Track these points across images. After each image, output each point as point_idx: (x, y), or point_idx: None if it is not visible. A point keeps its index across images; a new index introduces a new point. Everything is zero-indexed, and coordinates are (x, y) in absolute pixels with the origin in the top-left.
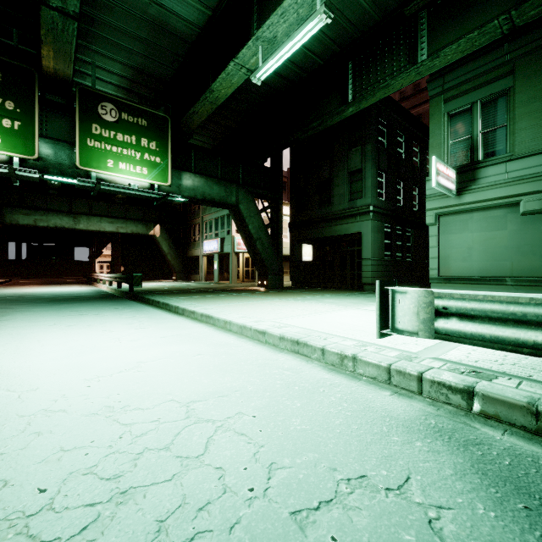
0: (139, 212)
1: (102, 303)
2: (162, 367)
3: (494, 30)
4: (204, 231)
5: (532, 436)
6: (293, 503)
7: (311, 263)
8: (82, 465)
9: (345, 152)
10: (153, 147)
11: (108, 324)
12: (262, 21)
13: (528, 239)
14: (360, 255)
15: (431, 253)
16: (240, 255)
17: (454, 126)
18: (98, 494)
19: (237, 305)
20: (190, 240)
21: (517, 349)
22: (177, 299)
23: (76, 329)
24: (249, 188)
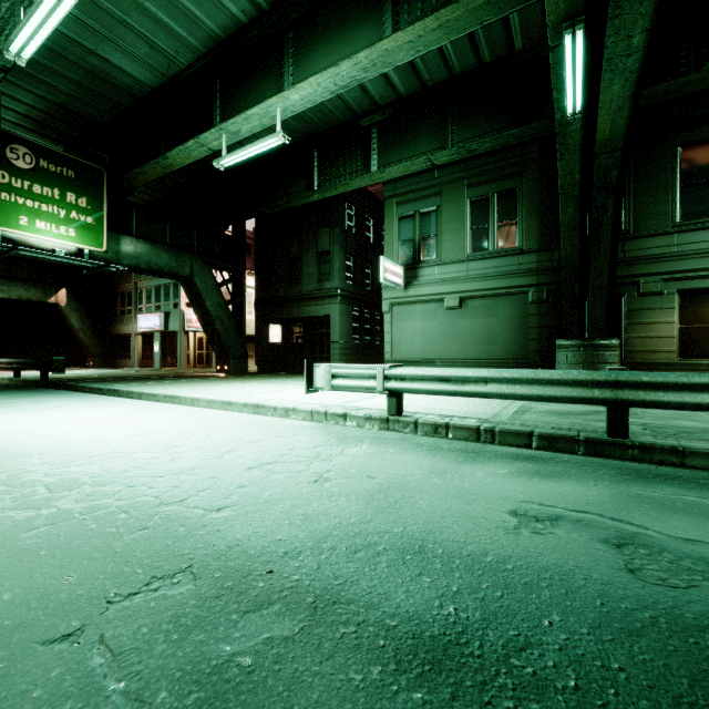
0: (30, 270)
1: (19, 393)
2: (157, 422)
3: (421, 164)
4: (138, 302)
5: (363, 428)
6: (250, 441)
7: (280, 346)
8: (147, 444)
9: (315, 231)
10: (83, 204)
11: (66, 407)
12: (225, 111)
13: (450, 329)
14: (329, 338)
15: (386, 338)
16: (190, 334)
17: (403, 228)
18: (165, 447)
19: (199, 388)
20: (116, 312)
21: (361, 390)
22: (123, 385)
23: (35, 411)
24: (206, 258)
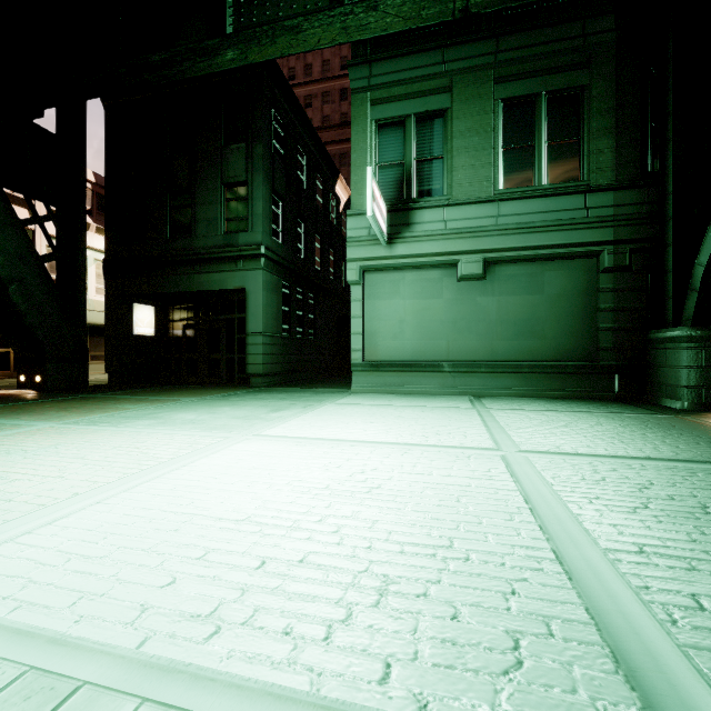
0: None
1: None
2: None
3: (446, 1)
4: None
5: None
6: None
7: (153, 340)
8: None
9: (219, 148)
10: None
11: None
12: None
13: (464, 312)
14: (244, 327)
15: (354, 326)
16: None
17: (384, 143)
18: None
19: None
20: None
21: None
22: None
23: None
24: None
